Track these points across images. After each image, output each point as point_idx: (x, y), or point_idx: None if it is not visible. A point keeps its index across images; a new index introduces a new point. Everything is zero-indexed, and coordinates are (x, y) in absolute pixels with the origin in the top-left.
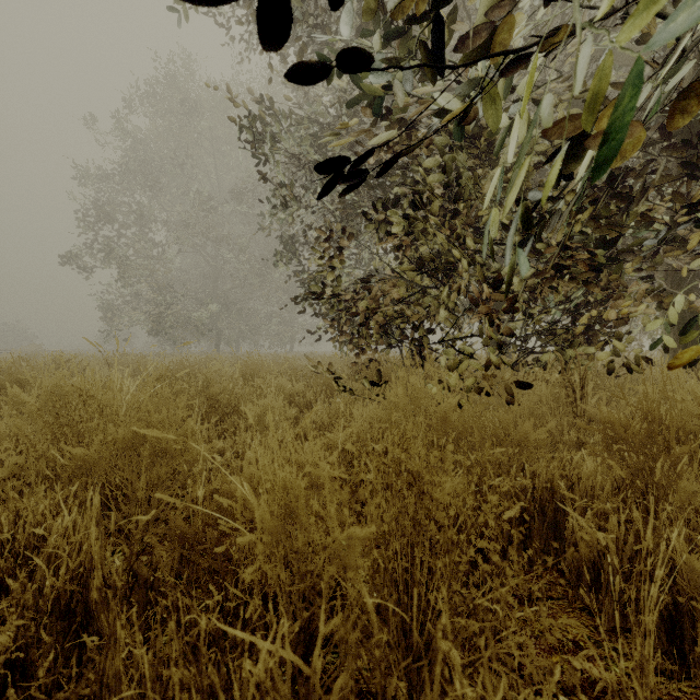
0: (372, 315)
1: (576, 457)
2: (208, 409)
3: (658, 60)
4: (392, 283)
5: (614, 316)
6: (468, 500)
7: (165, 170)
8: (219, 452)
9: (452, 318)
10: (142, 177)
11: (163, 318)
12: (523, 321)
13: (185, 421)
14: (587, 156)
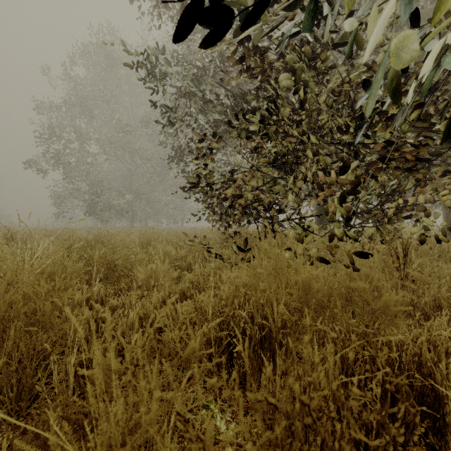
0: (236, 199)
1: (446, 332)
2: (107, 272)
3: (442, 17)
4: (251, 175)
5: (422, 199)
6: (374, 424)
7: (96, 104)
8: (113, 308)
9: (298, 201)
10: (80, 109)
11: (94, 204)
12: (350, 203)
13: (88, 282)
14: (433, 51)
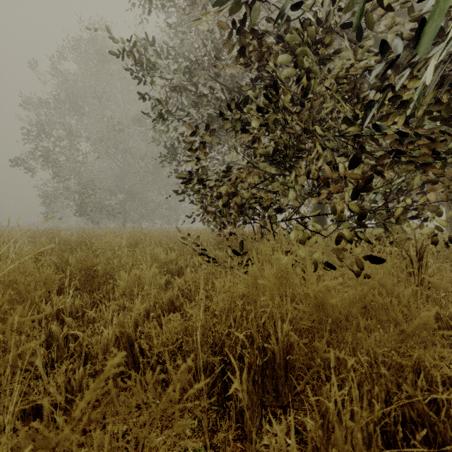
0: (232, 197)
1: None
2: (85, 278)
3: None
4: (248, 171)
5: (433, 197)
6: None
7: (87, 101)
8: (90, 321)
9: (300, 199)
10: (70, 105)
11: (85, 204)
12: (354, 202)
13: (62, 290)
14: None
